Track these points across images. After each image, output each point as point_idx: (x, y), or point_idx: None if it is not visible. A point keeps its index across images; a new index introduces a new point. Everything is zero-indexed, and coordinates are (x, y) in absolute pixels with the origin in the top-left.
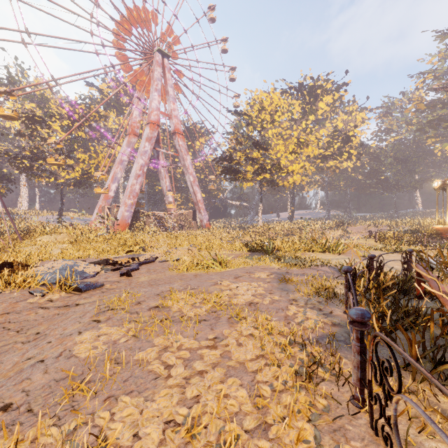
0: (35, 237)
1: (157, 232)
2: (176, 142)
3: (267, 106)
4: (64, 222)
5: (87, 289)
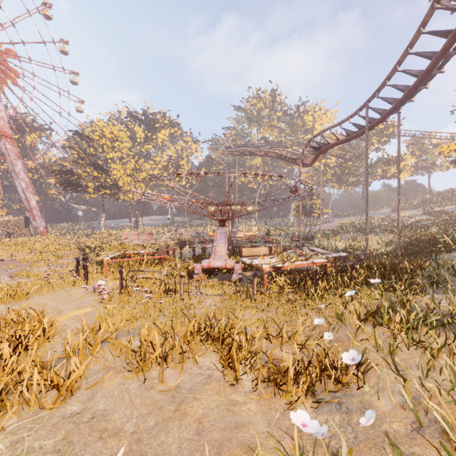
0: None
1: None
2: (1, 144)
3: (108, 134)
4: None
5: None
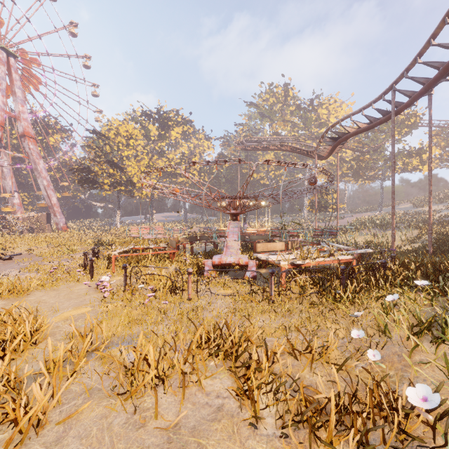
0: None
1: (3, 235)
2: (25, 145)
3: (123, 132)
4: None
5: None
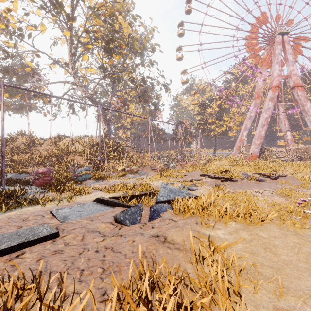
0: (213, 162)
1: (279, 161)
2: (294, 94)
3: None
4: None
5: (261, 181)
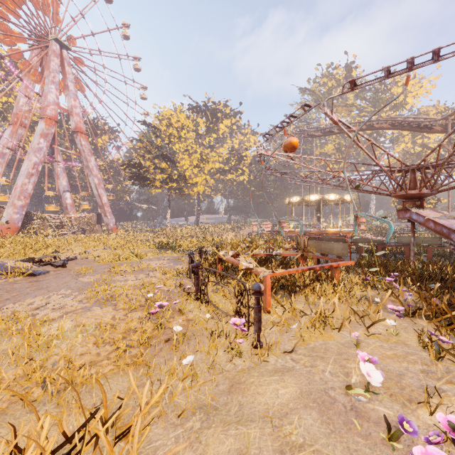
0: None
1: (57, 236)
2: (77, 141)
3: (175, 123)
4: None
5: (39, 274)
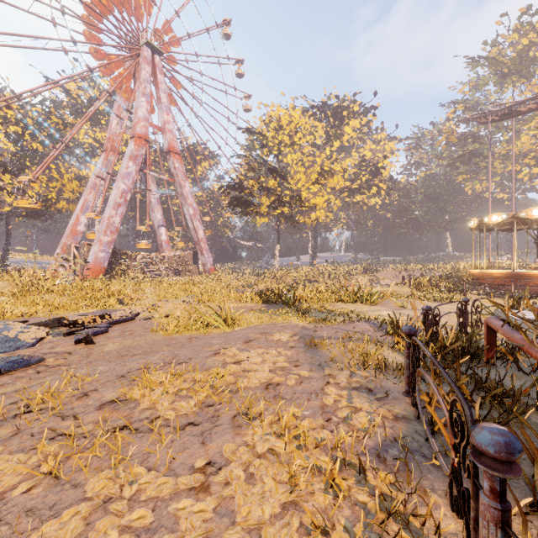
0: None
1: (145, 278)
2: (170, 164)
3: (286, 126)
4: (11, 266)
5: (12, 368)
